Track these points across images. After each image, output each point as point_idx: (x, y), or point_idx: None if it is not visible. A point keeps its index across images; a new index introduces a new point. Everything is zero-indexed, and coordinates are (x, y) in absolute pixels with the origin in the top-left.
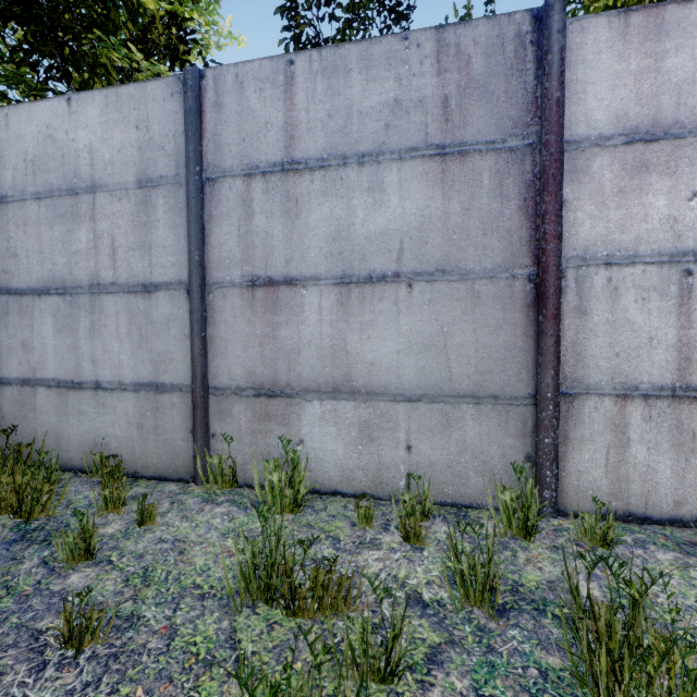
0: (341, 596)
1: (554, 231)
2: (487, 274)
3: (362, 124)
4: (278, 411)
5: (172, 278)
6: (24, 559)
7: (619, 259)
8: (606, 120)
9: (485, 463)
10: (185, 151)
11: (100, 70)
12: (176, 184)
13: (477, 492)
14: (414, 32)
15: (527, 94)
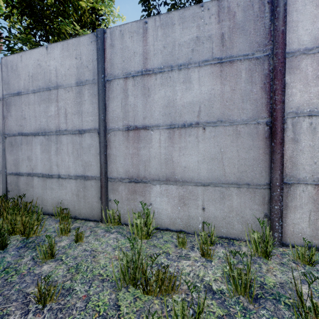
0: (170, 285)
1: (280, 99)
2: (244, 122)
3: (180, 50)
4: (139, 189)
5: (91, 127)
6: (24, 256)
7: (316, 113)
8: (309, 40)
9: (242, 217)
10: (97, 68)
11: (62, 35)
12: (93, 83)
13: (238, 232)
14: (206, 2)
15: (265, 29)
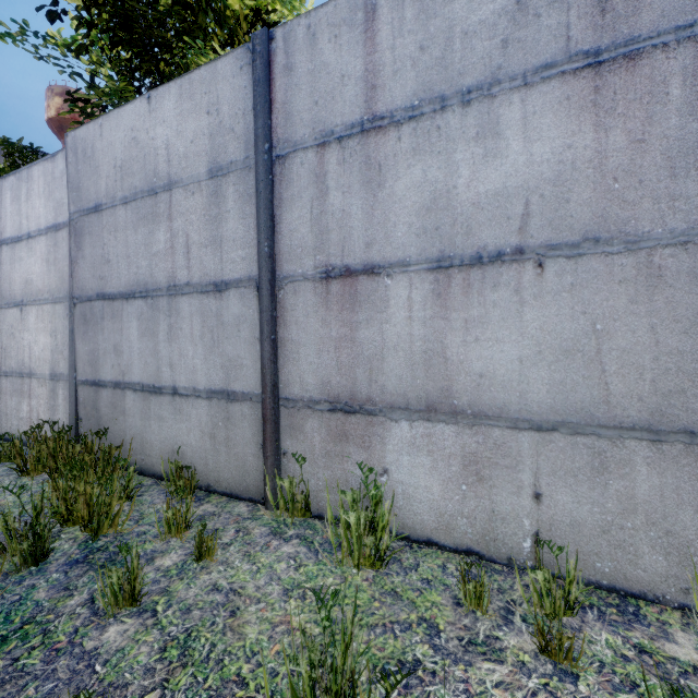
0: None
1: None
2: (676, 239)
3: (467, 49)
4: (356, 430)
5: (242, 274)
6: (75, 590)
7: None
8: None
9: (670, 534)
10: (254, 129)
11: None
12: (246, 168)
13: (655, 577)
14: None
15: None
